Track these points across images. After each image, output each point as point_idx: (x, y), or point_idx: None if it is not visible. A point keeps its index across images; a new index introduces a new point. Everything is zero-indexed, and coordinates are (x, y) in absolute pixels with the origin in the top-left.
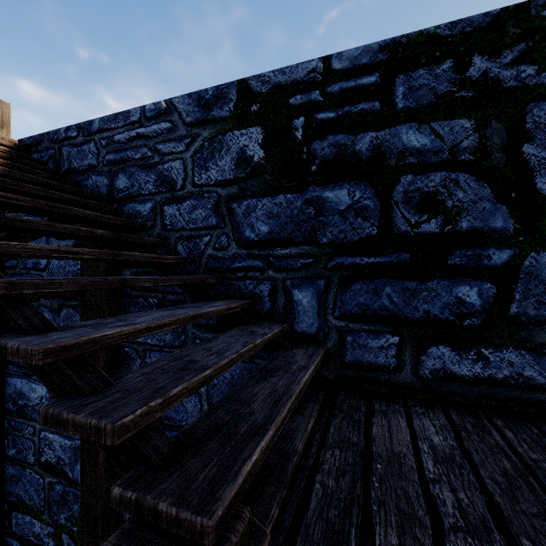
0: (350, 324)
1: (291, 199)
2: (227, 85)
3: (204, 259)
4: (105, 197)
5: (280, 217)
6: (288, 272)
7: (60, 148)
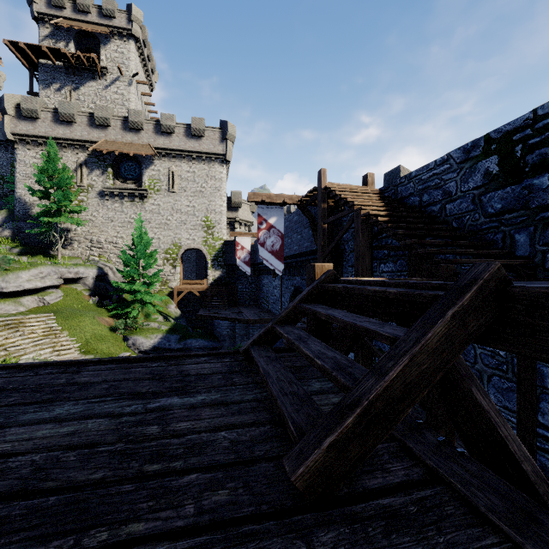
0: (548, 248)
1: (513, 188)
2: (478, 139)
3: (466, 227)
4: (417, 206)
5: (507, 199)
6: (512, 226)
7: (397, 188)
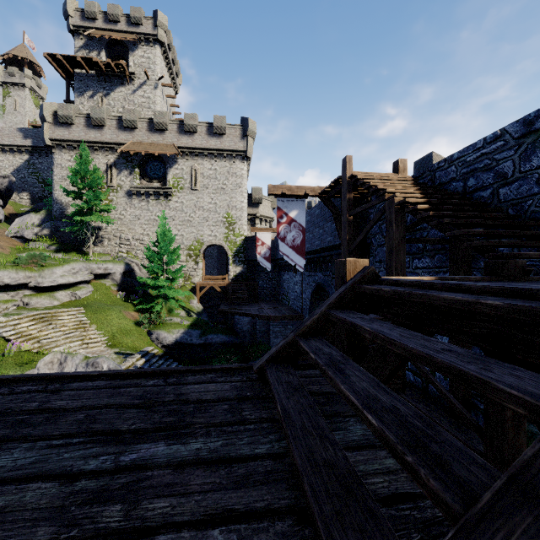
0: None
1: None
2: None
3: (527, 214)
4: (460, 193)
5: None
6: None
7: (434, 173)
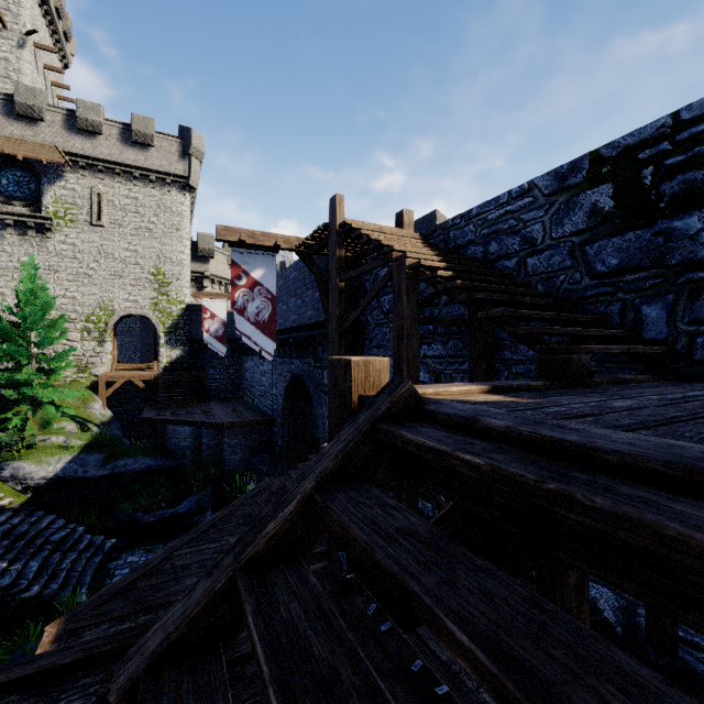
0: (700, 328)
1: (639, 234)
2: (580, 158)
3: (560, 293)
4: (481, 260)
5: (629, 250)
6: (637, 293)
7: (448, 233)
